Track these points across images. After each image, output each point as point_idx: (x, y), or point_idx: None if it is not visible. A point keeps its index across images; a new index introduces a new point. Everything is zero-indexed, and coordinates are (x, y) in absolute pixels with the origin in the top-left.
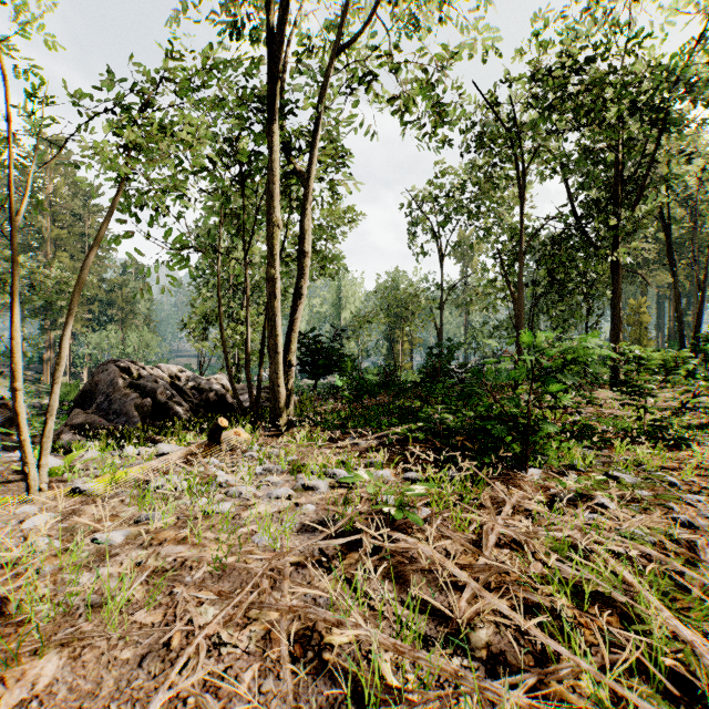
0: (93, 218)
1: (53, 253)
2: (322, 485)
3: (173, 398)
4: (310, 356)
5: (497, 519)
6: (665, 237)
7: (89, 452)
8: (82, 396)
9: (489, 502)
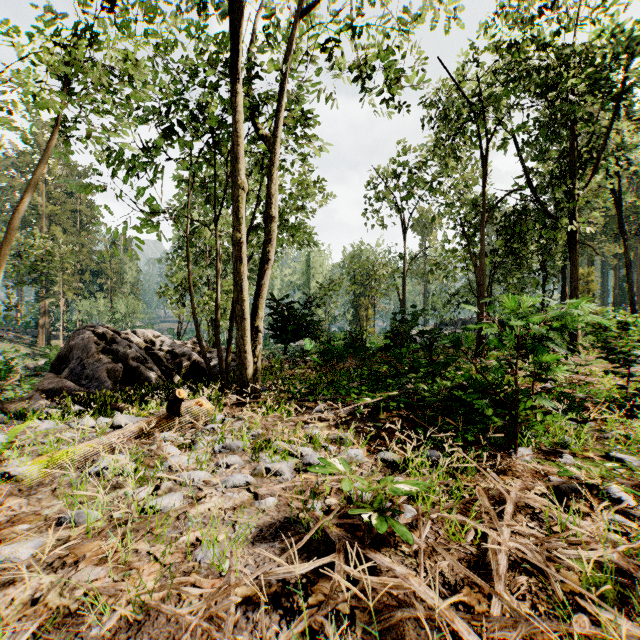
0: (84, 196)
1: (48, 227)
2: (287, 469)
3: (145, 362)
4: (280, 321)
5: (501, 525)
6: (616, 209)
7: (44, 423)
8: (58, 360)
9: (486, 500)
